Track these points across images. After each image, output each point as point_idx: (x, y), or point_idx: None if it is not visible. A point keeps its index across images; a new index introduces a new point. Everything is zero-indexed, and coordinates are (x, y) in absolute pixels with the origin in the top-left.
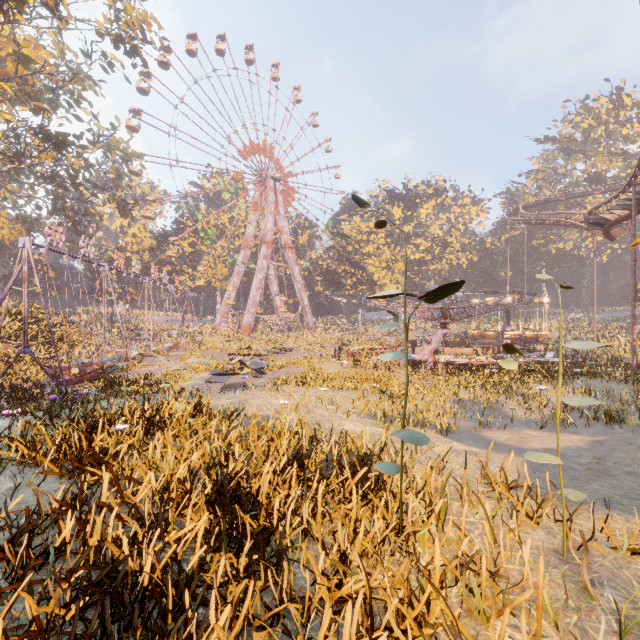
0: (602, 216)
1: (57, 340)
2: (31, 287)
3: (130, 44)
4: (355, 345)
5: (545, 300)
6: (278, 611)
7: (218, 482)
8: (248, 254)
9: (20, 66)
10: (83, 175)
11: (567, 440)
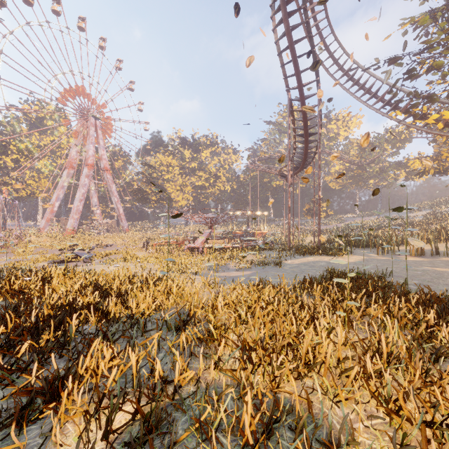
0: (284, 173)
1: None
2: None
3: None
4: (157, 240)
5: (266, 213)
6: (128, 304)
7: (97, 285)
8: (71, 172)
9: None
10: None
11: (245, 273)
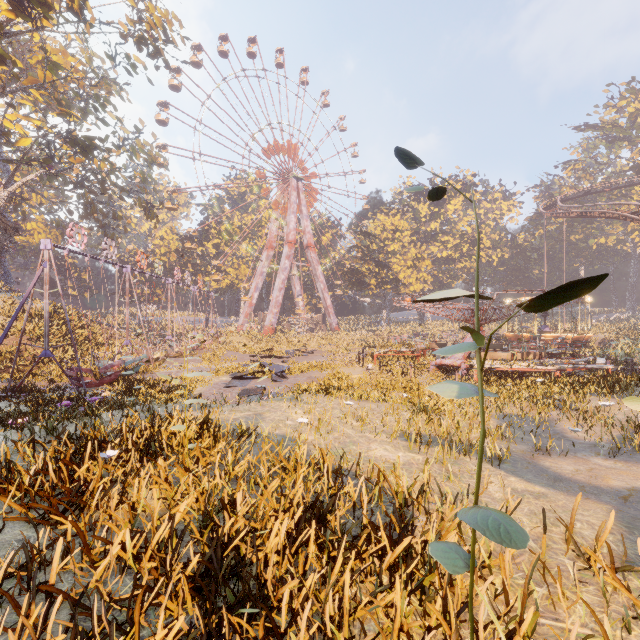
0: None
1: (84, 341)
2: (66, 289)
3: (152, 45)
4: (380, 348)
5: (588, 299)
6: None
7: (206, 556)
8: (271, 254)
9: (49, 73)
10: (109, 178)
11: None
